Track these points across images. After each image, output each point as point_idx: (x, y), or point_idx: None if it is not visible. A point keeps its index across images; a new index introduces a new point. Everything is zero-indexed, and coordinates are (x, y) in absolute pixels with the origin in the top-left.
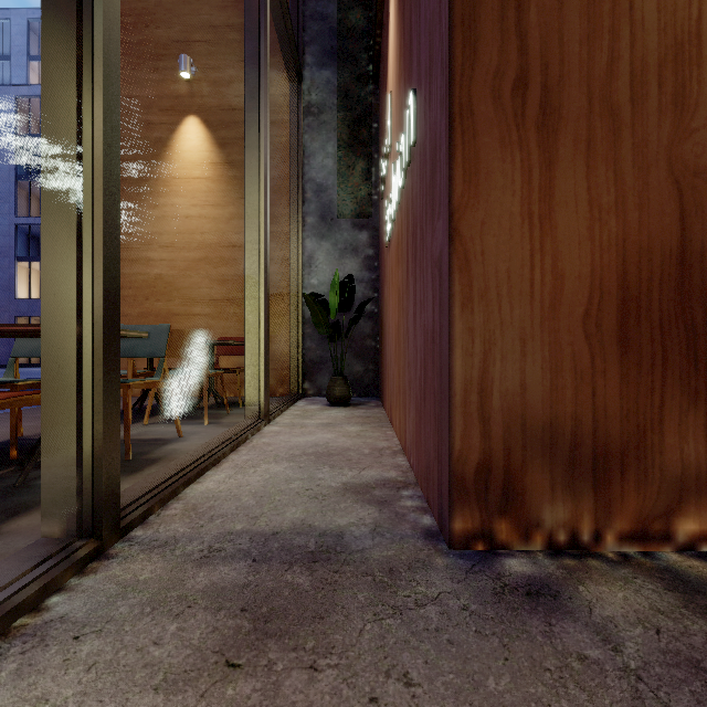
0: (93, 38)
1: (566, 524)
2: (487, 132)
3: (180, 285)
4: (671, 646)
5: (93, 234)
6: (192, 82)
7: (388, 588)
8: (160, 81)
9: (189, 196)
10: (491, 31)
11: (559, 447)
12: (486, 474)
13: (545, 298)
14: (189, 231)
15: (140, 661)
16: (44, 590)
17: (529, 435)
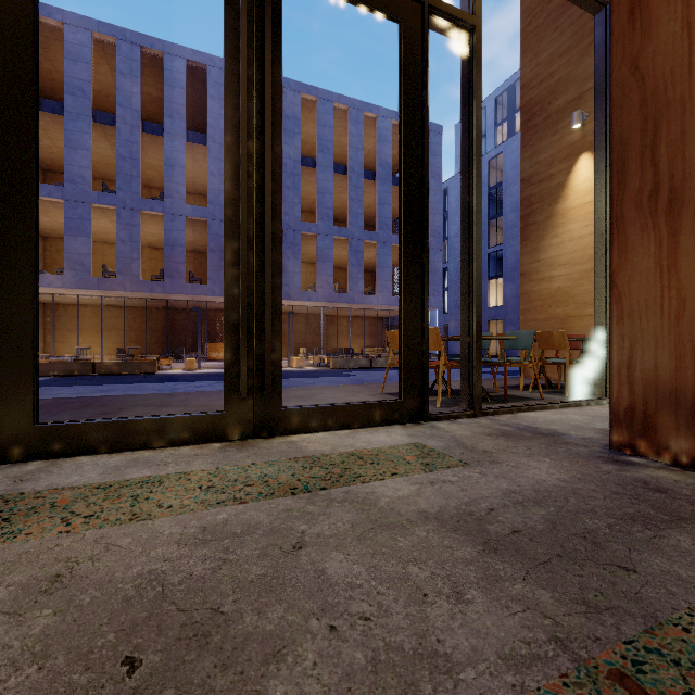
0: (473, 239)
1: (687, 452)
2: (632, 226)
3: (574, 293)
4: (647, 479)
5: (473, 307)
6: (584, 126)
7: (556, 444)
8: (559, 139)
9: (581, 219)
10: (634, 170)
11: (682, 404)
12: (631, 413)
13: (671, 314)
14: (581, 248)
15: (471, 429)
16: (457, 416)
17: (660, 395)
